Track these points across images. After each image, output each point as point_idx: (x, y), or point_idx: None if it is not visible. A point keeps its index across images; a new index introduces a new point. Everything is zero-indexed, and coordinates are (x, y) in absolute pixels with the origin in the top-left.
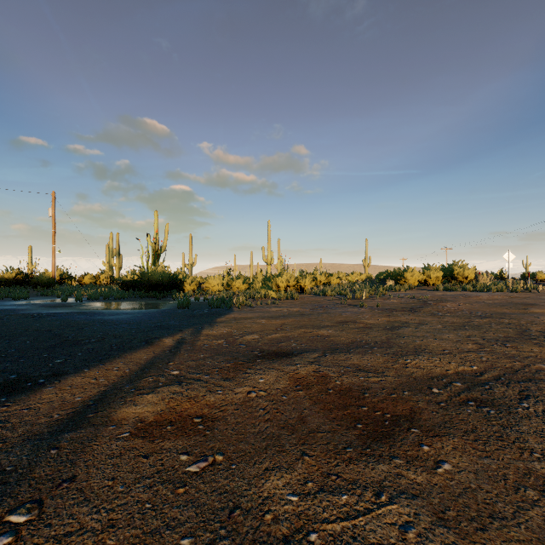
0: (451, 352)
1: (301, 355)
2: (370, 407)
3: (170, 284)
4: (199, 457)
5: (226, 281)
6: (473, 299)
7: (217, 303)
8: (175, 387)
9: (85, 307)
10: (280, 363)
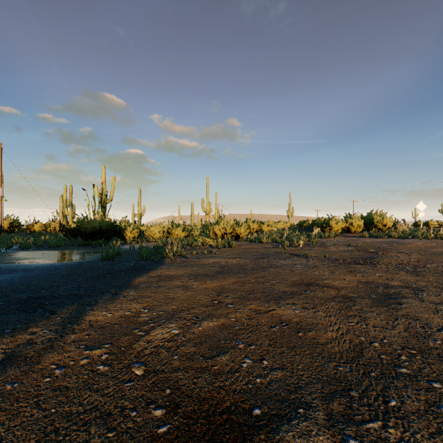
0: None
1: None
2: None
3: (109, 232)
4: None
5: (166, 229)
6: (411, 246)
7: (146, 254)
8: None
9: None
10: None
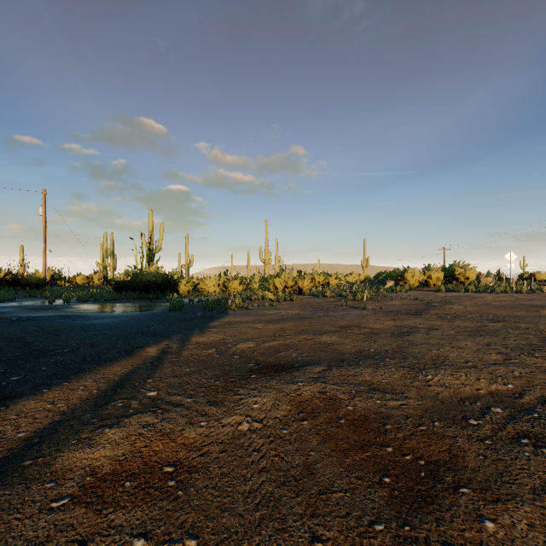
0: (475, 364)
1: (302, 369)
2: (396, 447)
3: (164, 285)
4: (161, 544)
5: (222, 282)
6: (479, 300)
7: (211, 305)
8: (148, 417)
9: (72, 310)
10: (279, 380)
